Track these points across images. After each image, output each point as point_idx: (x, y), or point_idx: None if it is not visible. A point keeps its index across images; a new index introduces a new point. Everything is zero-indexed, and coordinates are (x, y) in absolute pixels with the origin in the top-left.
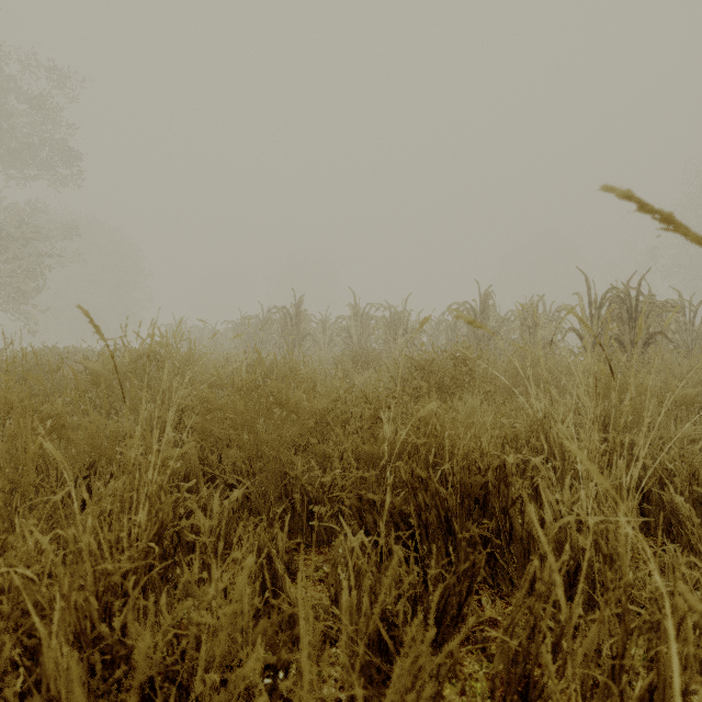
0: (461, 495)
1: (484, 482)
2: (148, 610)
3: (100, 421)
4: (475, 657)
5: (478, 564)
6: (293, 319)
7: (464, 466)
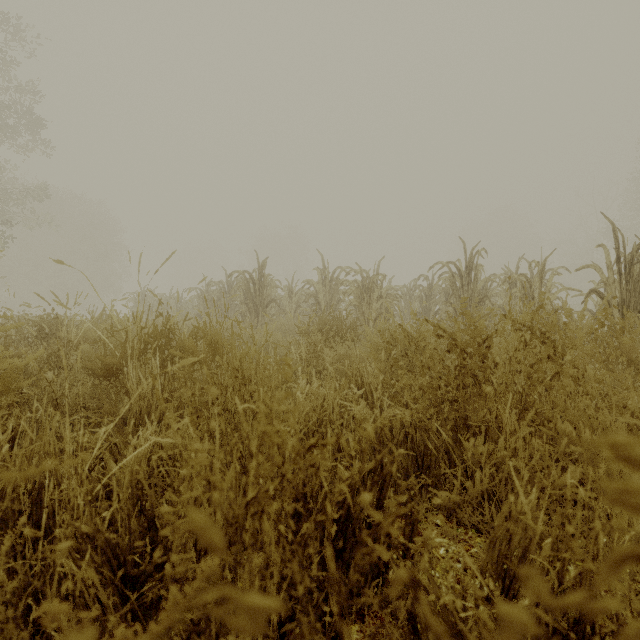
0: None
1: None
2: None
3: None
4: None
5: None
6: (256, 284)
7: None
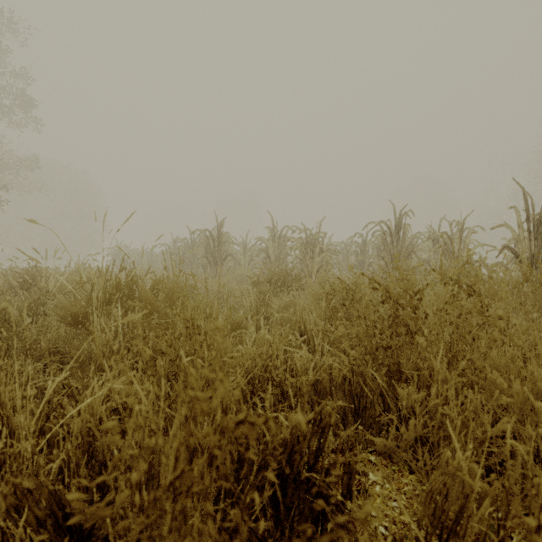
0: None
1: None
2: None
3: None
4: None
5: None
6: (215, 241)
7: None
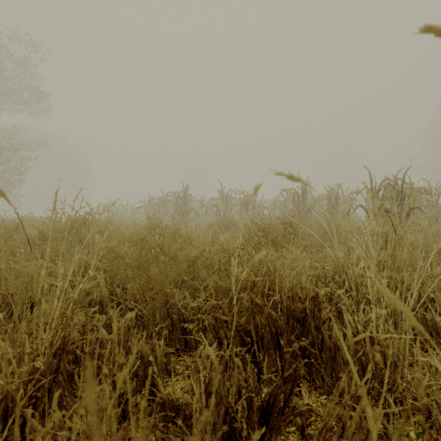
0: (287, 316)
1: (303, 307)
2: (62, 400)
3: (46, 265)
4: (296, 436)
5: (299, 371)
6: (182, 200)
7: (289, 296)
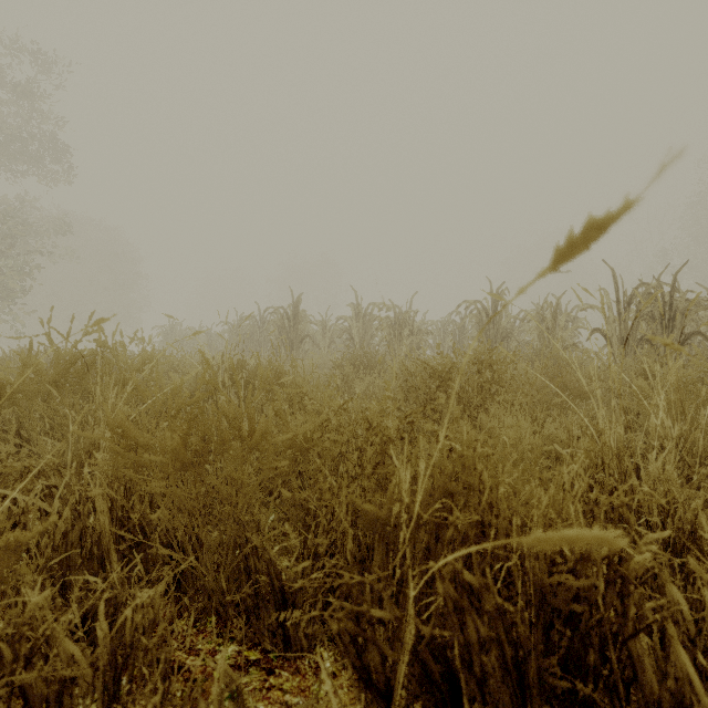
0: (536, 607)
1: (580, 587)
2: None
3: (6, 449)
4: None
5: None
6: (291, 320)
7: (539, 552)
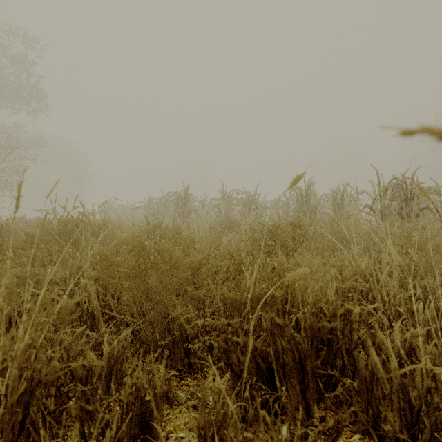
0: (311, 337)
1: (331, 327)
2: None
3: (33, 271)
4: None
5: (343, 424)
6: (183, 200)
7: (313, 313)
